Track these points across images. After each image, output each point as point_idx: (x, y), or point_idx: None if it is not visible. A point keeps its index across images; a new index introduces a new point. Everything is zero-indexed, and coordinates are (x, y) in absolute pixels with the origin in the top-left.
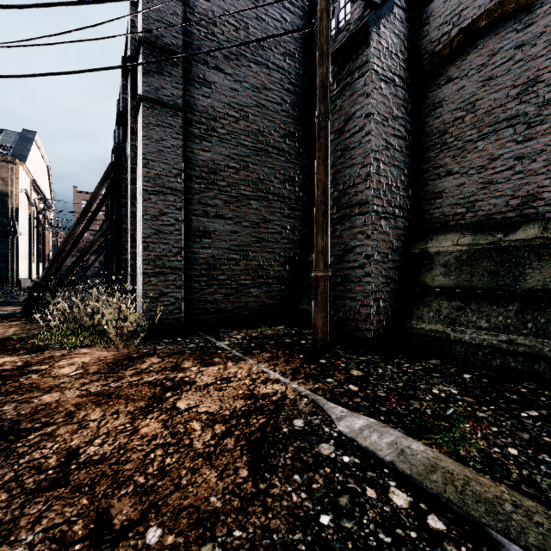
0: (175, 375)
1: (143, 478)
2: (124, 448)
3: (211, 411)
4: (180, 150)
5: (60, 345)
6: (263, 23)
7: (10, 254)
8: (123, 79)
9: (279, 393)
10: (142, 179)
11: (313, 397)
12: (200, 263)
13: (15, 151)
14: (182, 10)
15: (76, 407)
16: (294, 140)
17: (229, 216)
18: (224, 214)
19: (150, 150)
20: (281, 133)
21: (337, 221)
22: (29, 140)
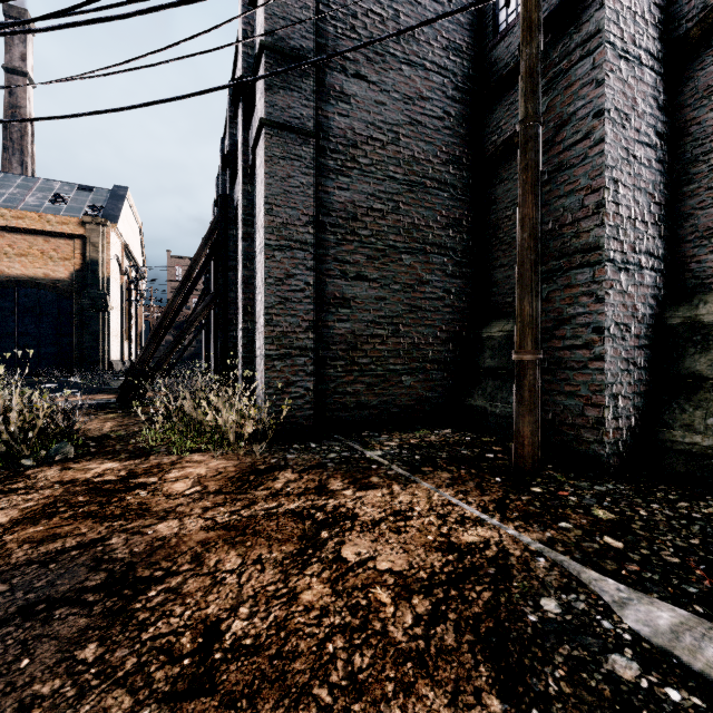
0: (324, 502)
1: (326, 692)
2: (284, 629)
3: (397, 569)
4: (311, 189)
5: (167, 448)
6: (418, 8)
7: (101, 332)
8: (230, 110)
9: (493, 545)
10: (264, 230)
11: (553, 556)
12: (336, 341)
13: (106, 211)
14: (314, 2)
15: (203, 547)
16: (460, 168)
17: (373, 277)
18: (367, 275)
19: (274, 191)
20: (442, 158)
21: (543, 278)
22: (121, 198)
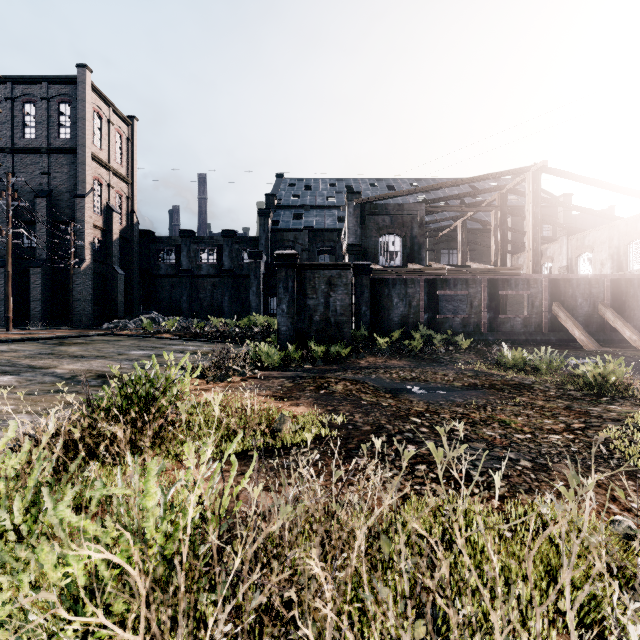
0: None
1: None
2: None
3: None
4: None
5: None
6: None
7: None
8: None
9: None
10: None
11: None
12: None
13: None
14: None
15: None
16: None
17: None
18: None
19: None
20: None
21: None
22: None
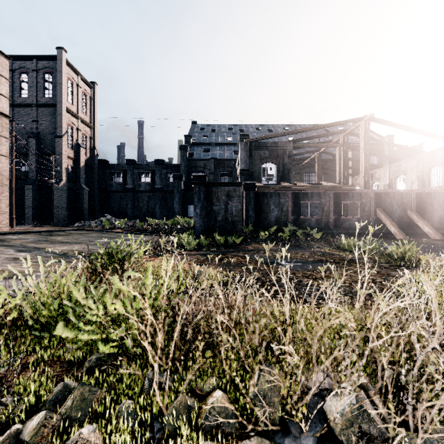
0: None
1: None
2: None
3: None
4: None
5: None
6: None
7: None
8: None
9: None
10: None
11: None
12: None
13: None
14: None
15: None
16: None
17: None
18: None
19: None
20: None
21: None
22: None
